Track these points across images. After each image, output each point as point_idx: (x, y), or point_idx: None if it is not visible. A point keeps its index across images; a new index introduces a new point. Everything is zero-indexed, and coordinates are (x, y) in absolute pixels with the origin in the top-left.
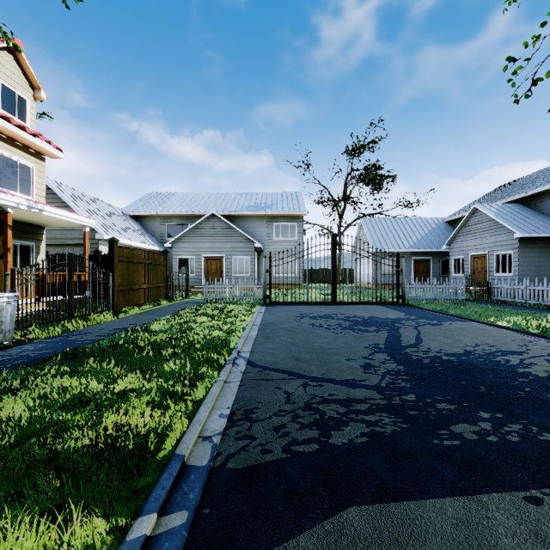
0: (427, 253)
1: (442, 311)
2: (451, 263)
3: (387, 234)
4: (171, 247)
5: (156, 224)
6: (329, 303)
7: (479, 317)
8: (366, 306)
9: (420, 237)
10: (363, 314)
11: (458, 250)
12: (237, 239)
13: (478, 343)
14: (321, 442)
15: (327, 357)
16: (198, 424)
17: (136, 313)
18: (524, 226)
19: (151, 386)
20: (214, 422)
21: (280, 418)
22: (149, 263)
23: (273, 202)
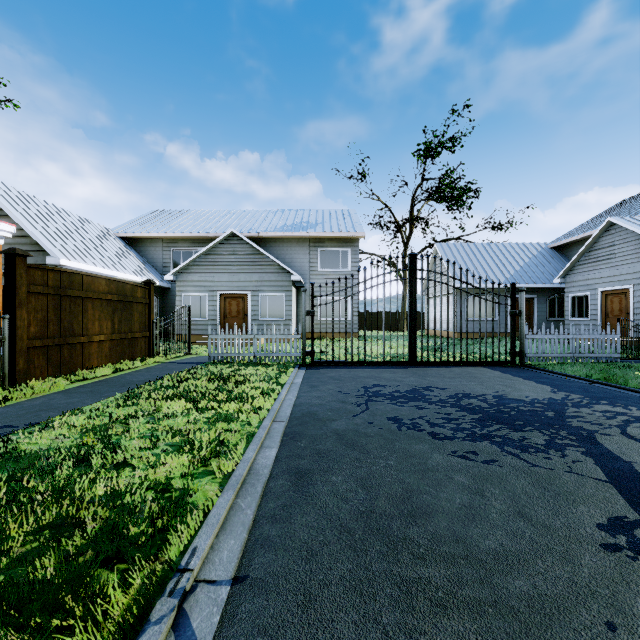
0: (529, 289)
1: (606, 381)
2: (567, 303)
3: (473, 263)
4: (175, 281)
5: (158, 250)
6: (405, 364)
7: None
8: (467, 369)
9: (519, 268)
10: (479, 390)
11: (579, 284)
12: (267, 269)
13: None
14: None
15: None
16: None
17: (63, 388)
18: None
19: None
20: None
21: None
22: (113, 299)
23: (318, 221)
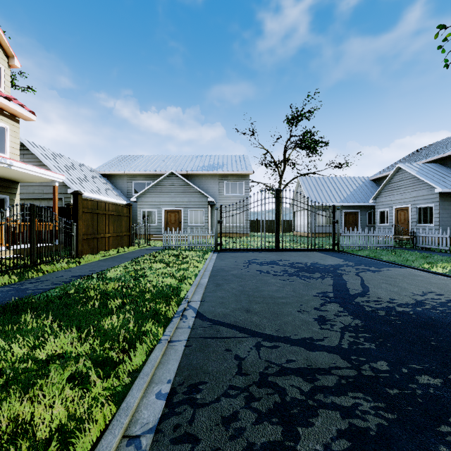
0: (356, 206)
1: (375, 257)
2: (377, 215)
3: (321, 190)
4: (136, 201)
5: (124, 182)
6: (273, 250)
7: (412, 263)
8: (306, 252)
9: (349, 193)
10: (306, 261)
11: (383, 204)
12: (193, 194)
13: (424, 291)
14: (287, 449)
15: (279, 309)
16: (125, 414)
17: (98, 259)
18: (443, 182)
19: (84, 349)
20: (148, 407)
21: (231, 400)
22: (113, 214)
23: (224, 163)
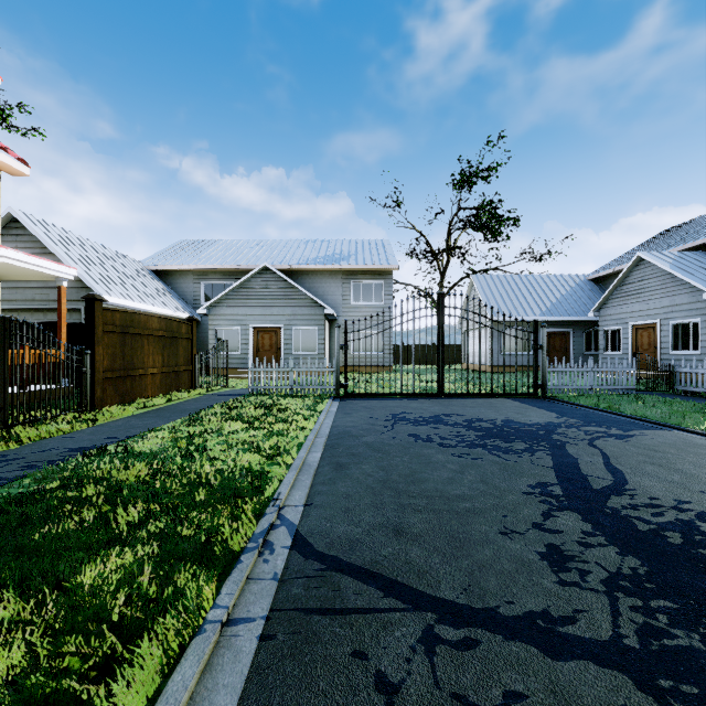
0: (565, 322)
1: (610, 409)
2: (602, 336)
3: (509, 296)
4: (207, 315)
5: (188, 283)
6: (434, 396)
7: (683, 422)
8: (490, 400)
9: (555, 301)
10: (492, 416)
11: (612, 318)
12: (300, 302)
13: None
14: None
15: (461, 526)
16: None
17: (132, 414)
18: None
19: (12, 661)
20: None
21: None
22: (163, 335)
23: (351, 252)
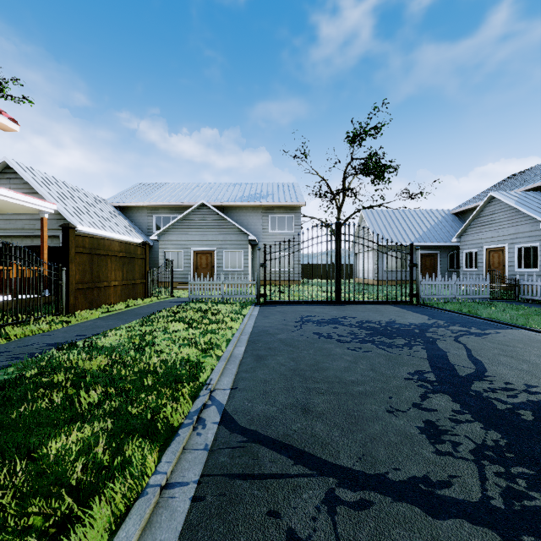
0: (434, 246)
1: (470, 313)
2: (462, 257)
3: (390, 226)
4: (158, 240)
5: (143, 216)
6: (333, 303)
7: (527, 323)
8: (376, 306)
9: (426, 230)
10: (378, 318)
11: (470, 243)
12: (229, 231)
13: None
14: None
15: (355, 405)
16: None
17: (98, 317)
18: None
19: None
20: None
21: None
22: (123, 256)
23: (269, 192)
